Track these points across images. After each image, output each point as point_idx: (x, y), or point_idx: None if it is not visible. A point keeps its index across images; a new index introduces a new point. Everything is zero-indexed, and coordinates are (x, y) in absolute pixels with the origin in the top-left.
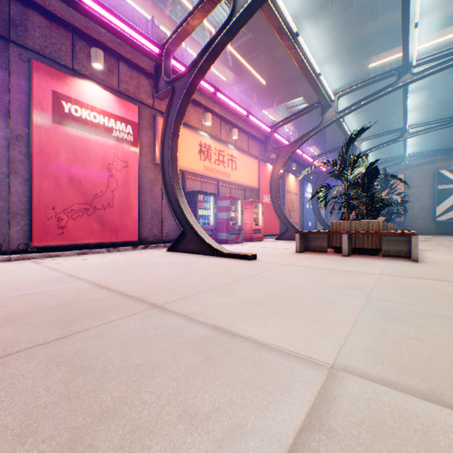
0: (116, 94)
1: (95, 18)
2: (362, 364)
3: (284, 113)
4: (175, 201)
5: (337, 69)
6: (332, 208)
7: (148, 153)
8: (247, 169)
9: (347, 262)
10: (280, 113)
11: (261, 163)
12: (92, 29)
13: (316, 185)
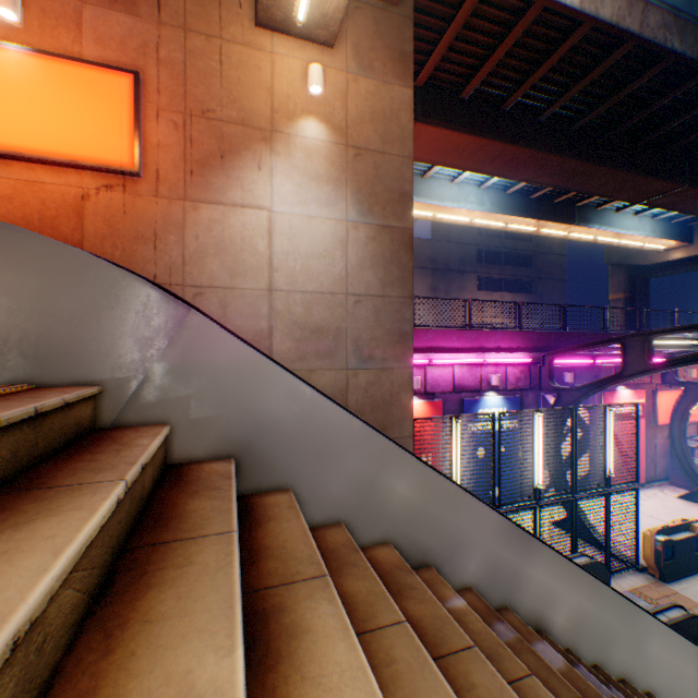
0: (629, 385)
1: None
2: None
3: None
4: (684, 465)
5: None
6: None
7: (645, 416)
8: None
9: None
10: None
11: None
12: None
13: None
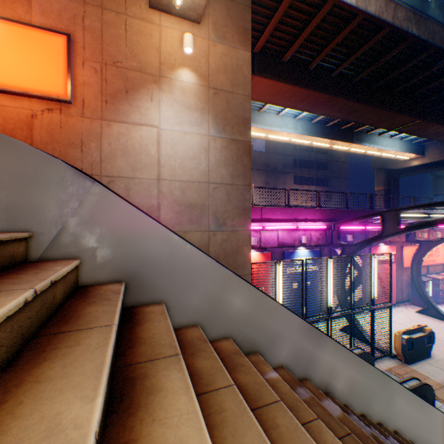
0: (386, 243)
1: None
2: None
3: None
4: (419, 291)
5: None
6: None
7: (396, 262)
8: None
9: None
10: None
11: None
12: None
13: None
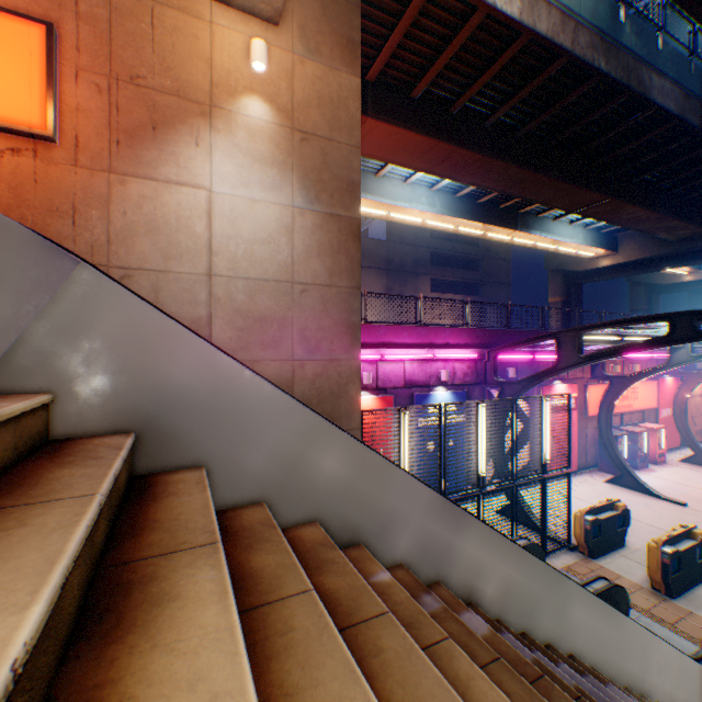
0: (564, 380)
1: None
2: None
3: None
4: (610, 451)
5: None
6: None
7: (578, 409)
8: (645, 393)
9: None
10: None
11: (658, 378)
12: None
13: None
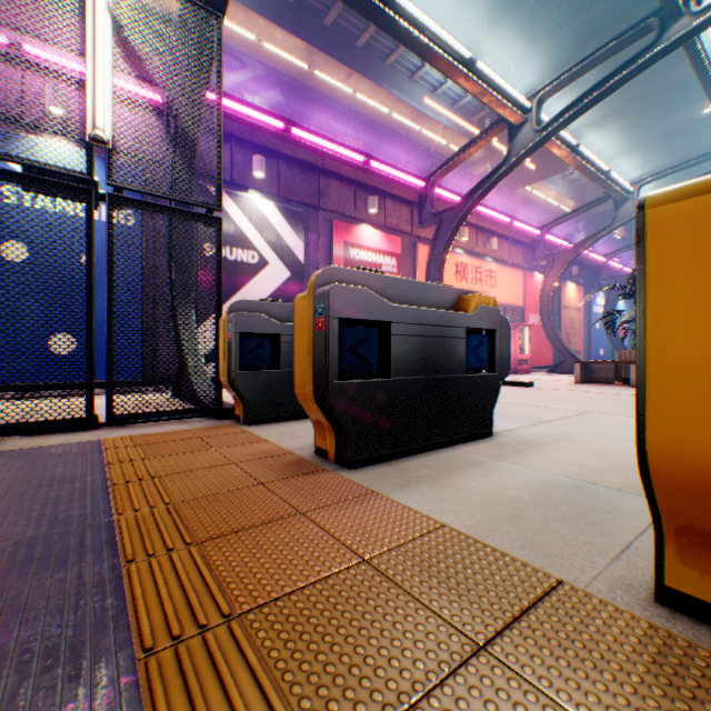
0: (382, 230)
1: (379, 176)
2: (600, 412)
3: (558, 184)
4: None
5: (646, 122)
6: (623, 334)
7: None
8: (508, 284)
9: (630, 390)
10: (551, 186)
11: (526, 273)
12: (368, 178)
13: (610, 296)
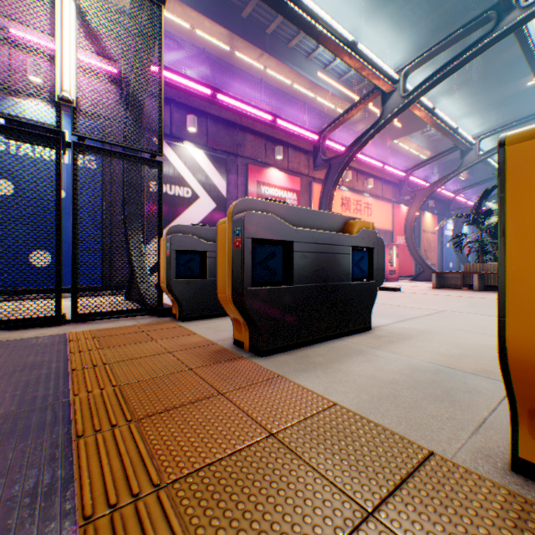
0: (286, 172)
1: (283, 131)
2: (452, 310)
3: (418, 138)
4: None
5: (484, 92)
6: (468, 251)
7: None
8: (380, 214)
9: (474, 294)
10: (413, 139)
11: (394, 205)
12: (275, 133)
13: (457, 222)
